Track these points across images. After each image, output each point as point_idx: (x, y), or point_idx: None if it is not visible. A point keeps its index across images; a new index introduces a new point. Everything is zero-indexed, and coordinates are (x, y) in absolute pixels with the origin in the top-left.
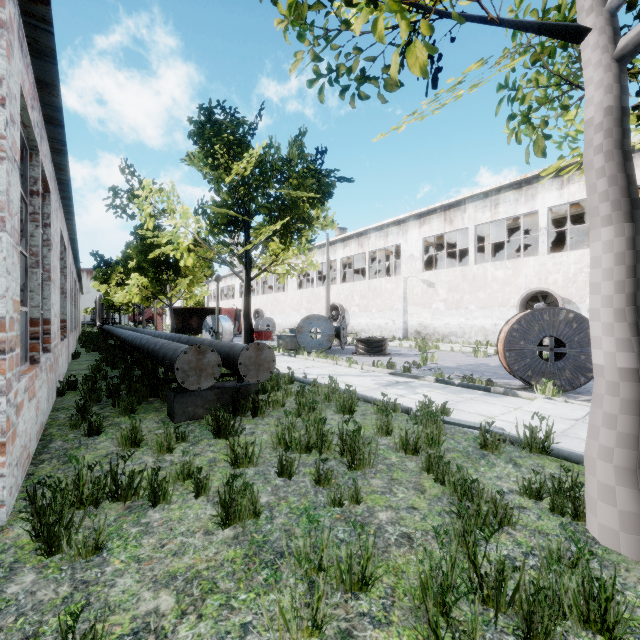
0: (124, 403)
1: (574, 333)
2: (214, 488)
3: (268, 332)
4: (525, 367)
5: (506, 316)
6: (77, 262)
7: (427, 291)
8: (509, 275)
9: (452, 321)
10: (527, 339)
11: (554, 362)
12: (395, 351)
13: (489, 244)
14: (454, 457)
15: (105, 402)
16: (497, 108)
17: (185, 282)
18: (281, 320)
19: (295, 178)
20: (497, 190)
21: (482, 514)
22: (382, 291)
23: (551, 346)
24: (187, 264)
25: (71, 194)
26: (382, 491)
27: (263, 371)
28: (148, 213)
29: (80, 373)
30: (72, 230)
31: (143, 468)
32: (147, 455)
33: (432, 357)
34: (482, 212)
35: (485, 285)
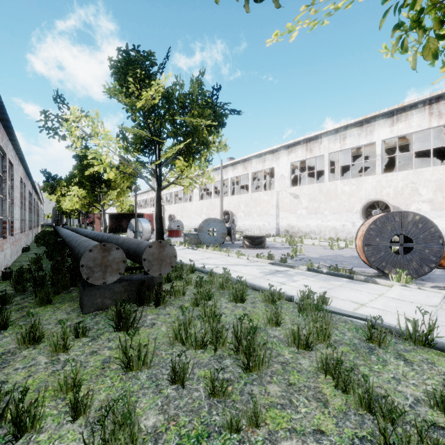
0: (40, 295)
1: (420, 232)
2: (98, 403)
3: (178, 231)
4: (380, 259)
5: (351, 219)
6: (30, 178)
7: (293, 201)
8: (353, 189)
9: (312, 223)
10: (381, 236)
11: (403, 255)
12: (271, 245)
13: (338, 167)
14: (344, 352)
15: (30, 292)
16: (381, 21)
17: (114, 193)
18: (188, 222)
19: (196, 109)
20: (345, 127)
21: (401, 441)
22: (261, 201)
23: (401, 242)
24: (109, 177)
25: (7, 116)
26: (282, 403)
27: (165, 265)
28: (76, 134)
29: (23, 264)
30: (18, 150)
31: (31, 373)
32: (42, 354)
33: (300, 250)
34: (334, 143)
35: (336, 196)
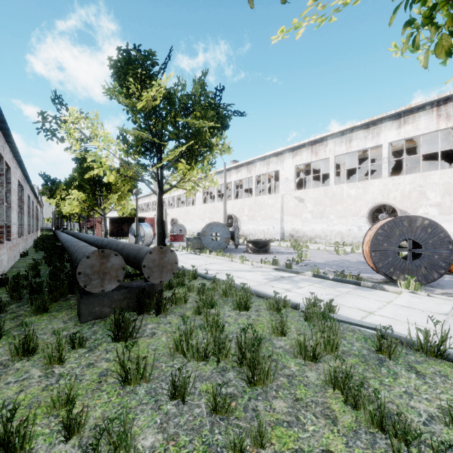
0: (36, 303)
1: (429, 237)
2: (93, 420)
3: (180, 235)
4: (388, 265)
5: (357, 223)
6: (29, 181)
7: (298, 205)
8: (360, 193)
9: (317, 227)
10: (389, 242)
11: (412, 261)
12: (276, 250)
13: (344, 170)
14: (353, 364)
15: (26, 299)
16: (391, 17)
17: (115, 197)
18: (191, 226)
19: (198, 111)
20: (351, 130)
21: None
22: (265, 205)
23: (409, 247)
24: (109, 180)
25: (3, 117)
26: (288, 421)
27: (166, 272)
28: (75, 136)
29: (20, 270)
30: (16, 152)
31: (23, 387)
32: (36, 367)
33: (306, 255)
34: (339, 146)
35: (342, 200)
